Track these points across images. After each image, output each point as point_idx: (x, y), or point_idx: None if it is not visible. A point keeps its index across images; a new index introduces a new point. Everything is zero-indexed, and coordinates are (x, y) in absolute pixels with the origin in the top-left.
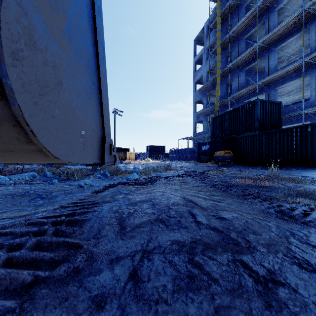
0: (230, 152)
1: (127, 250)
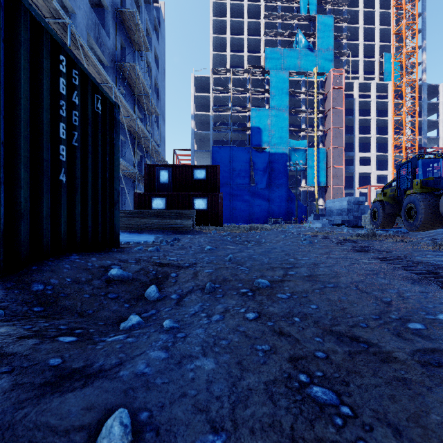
0: None
1: None
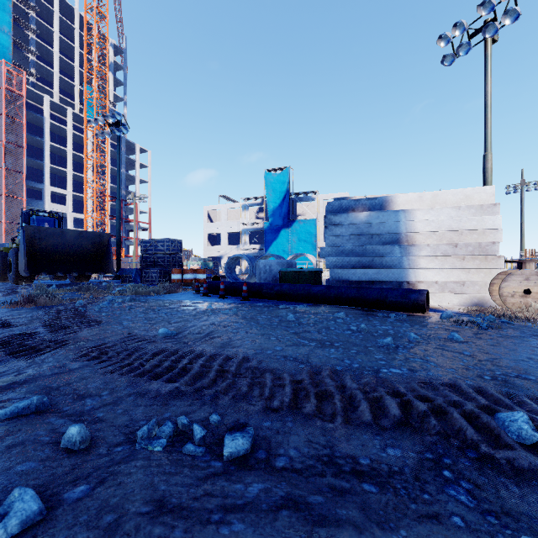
0: None
1: None
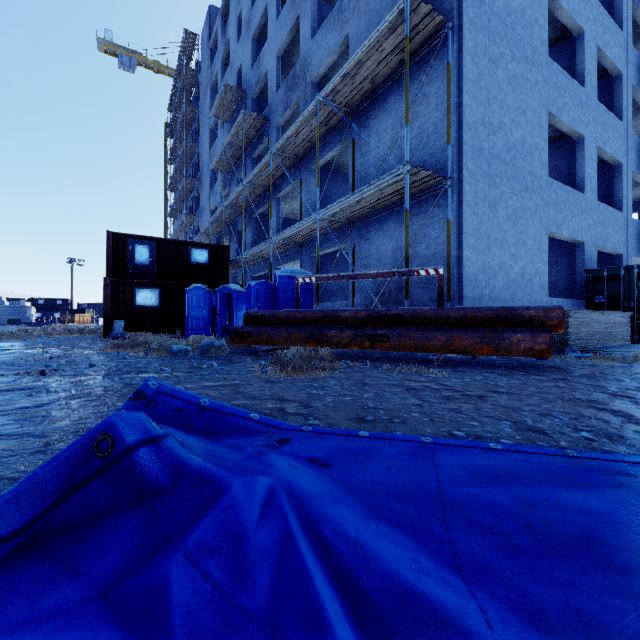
0: None
1: None
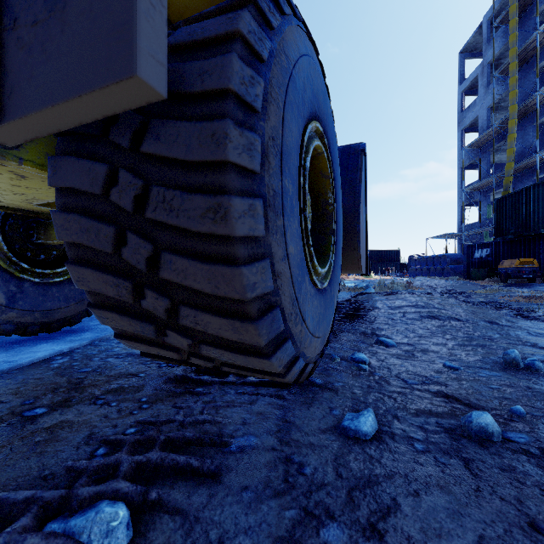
0: (532, 261)
1: (396, 312)
